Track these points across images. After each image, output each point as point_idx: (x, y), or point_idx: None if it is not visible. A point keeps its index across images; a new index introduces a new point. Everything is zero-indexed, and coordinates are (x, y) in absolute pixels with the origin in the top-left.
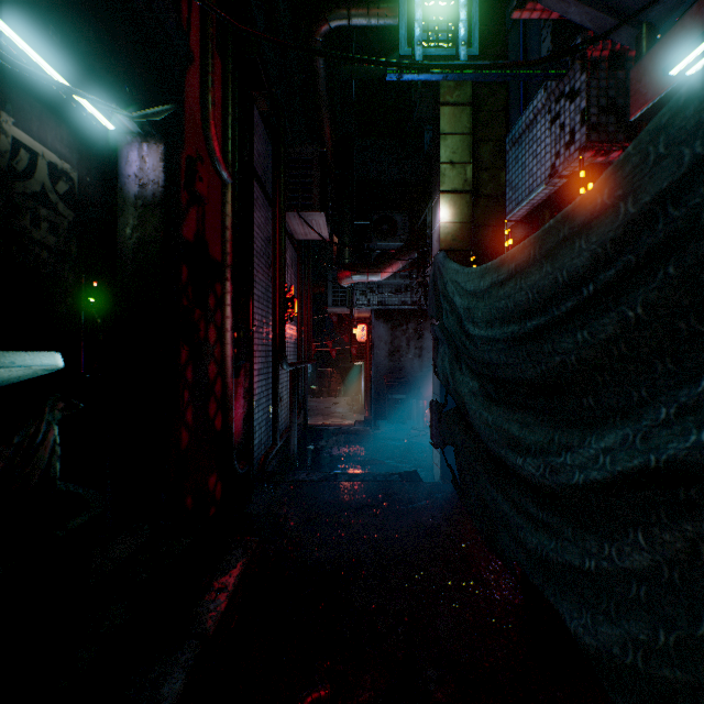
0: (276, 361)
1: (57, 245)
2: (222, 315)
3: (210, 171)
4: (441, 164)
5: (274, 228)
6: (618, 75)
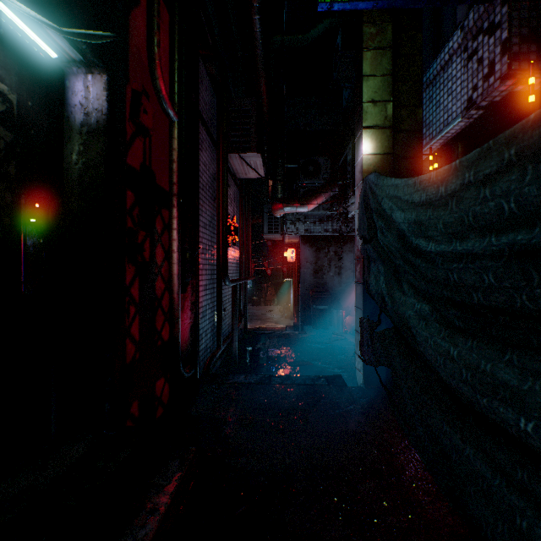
0: (220, 278)
1: None
2: (169, 237)
3: (157, 108)
4: (364, 103)
5: (218, 166)
6: (540, 5)
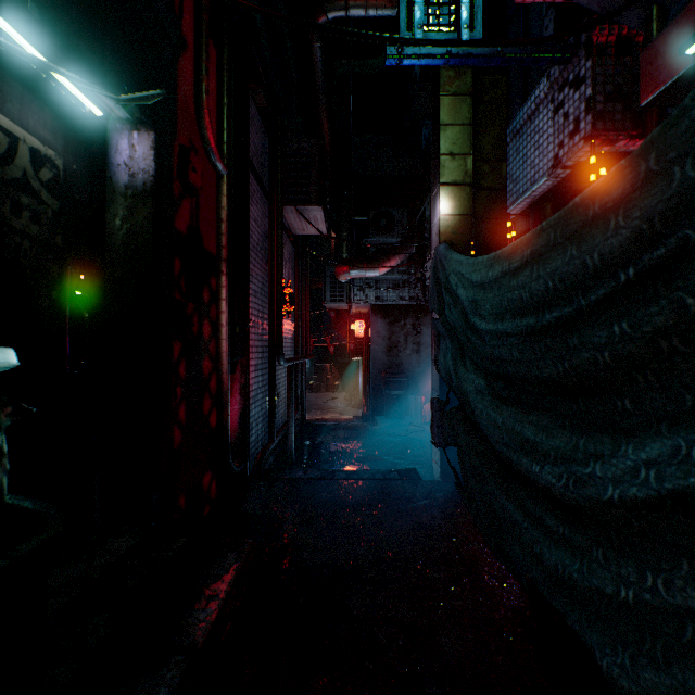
0: (273, 356)
1: (40, 235)
2: (217, 309)
3: (205, 161)
4: (441, 156)
5: (271, 222)
6: (625, 61)
